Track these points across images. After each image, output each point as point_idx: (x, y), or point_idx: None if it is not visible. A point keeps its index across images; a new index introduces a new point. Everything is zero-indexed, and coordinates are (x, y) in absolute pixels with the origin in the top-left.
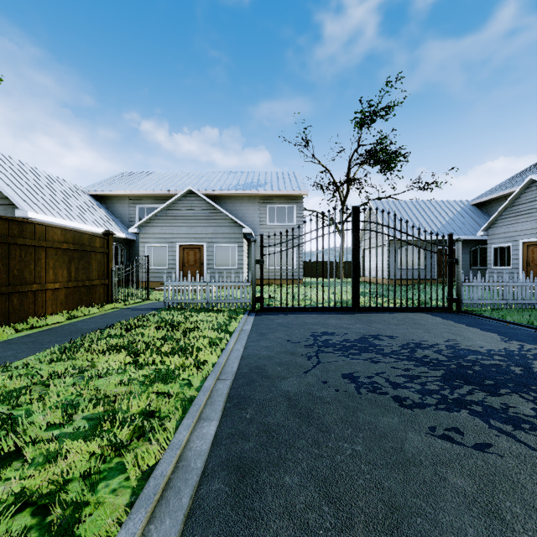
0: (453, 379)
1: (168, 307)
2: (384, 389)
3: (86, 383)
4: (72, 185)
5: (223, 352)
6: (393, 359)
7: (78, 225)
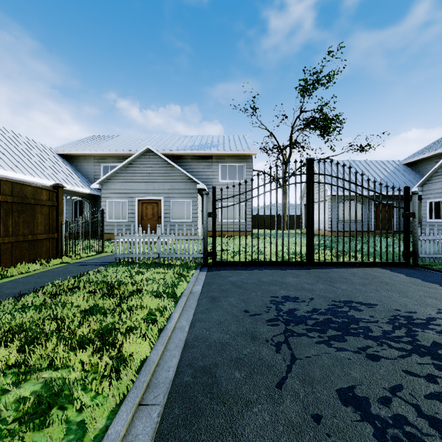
0: None
1: (118, 261)
2: None
3: None
4: (41, 145)
5: (160, 337)
6: (395, 351)
7: (40, 180)
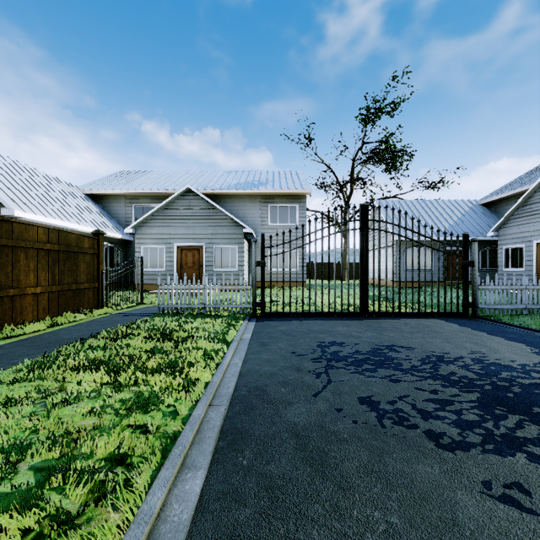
0: (493, 406)
1: (162, 312)
2: (413, 420)
3: (48, 412)
4: (66, 184)
5: (218, 368)
6: (415, 377)
7: (70, 225)
